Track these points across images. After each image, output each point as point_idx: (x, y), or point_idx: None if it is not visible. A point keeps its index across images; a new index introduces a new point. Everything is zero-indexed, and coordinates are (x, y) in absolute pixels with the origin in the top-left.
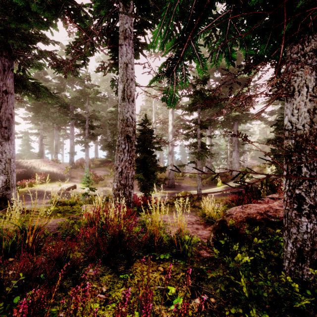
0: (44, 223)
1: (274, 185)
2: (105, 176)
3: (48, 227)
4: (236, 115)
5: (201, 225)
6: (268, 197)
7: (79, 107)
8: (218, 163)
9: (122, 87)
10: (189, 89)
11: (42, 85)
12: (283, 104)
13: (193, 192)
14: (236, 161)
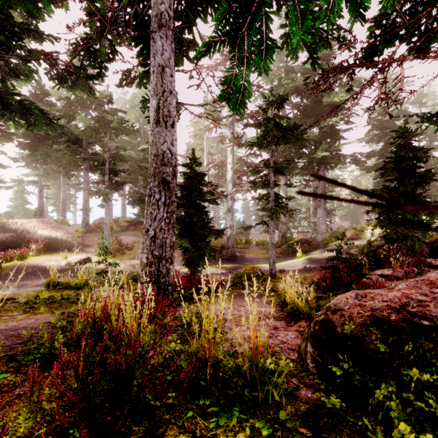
0: (17, 324)
1: (379, 256)
2: (135, 243)
3: (19, 333)
4: (322, 157)
5: (281, 321)
6: (376, 274)
7: (96, 144)
8: (295, 225)
9: (156, 104)
10: (256, 119)
11: (35, 105)
12: (393, 139)
13: (263, 267)
14: (322, 222)
